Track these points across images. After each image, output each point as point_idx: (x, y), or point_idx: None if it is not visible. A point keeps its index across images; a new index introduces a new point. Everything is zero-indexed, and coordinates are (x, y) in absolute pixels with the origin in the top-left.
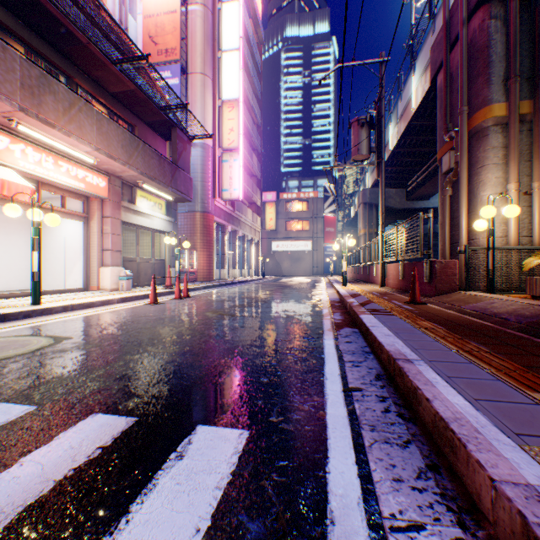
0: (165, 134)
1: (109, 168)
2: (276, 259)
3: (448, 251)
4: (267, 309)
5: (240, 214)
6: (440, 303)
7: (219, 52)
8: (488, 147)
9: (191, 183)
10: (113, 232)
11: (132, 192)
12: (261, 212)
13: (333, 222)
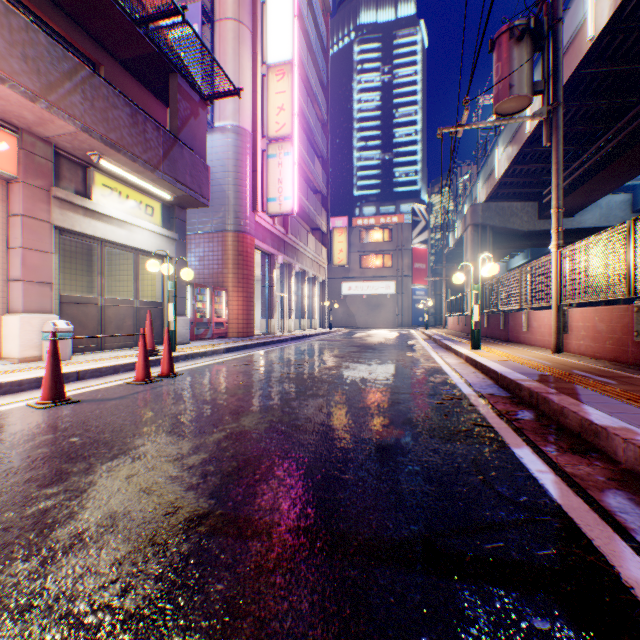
0: (162, 90)
1: (5, 109)
2: (347, 306)
3: None
4: (328, 443)
5: (297, 241)
6: None
7: None
8: None
9: (207, 174)
10: (29, 245)
11: (86, 177)
12: (327, 241)
13: (424, 256)
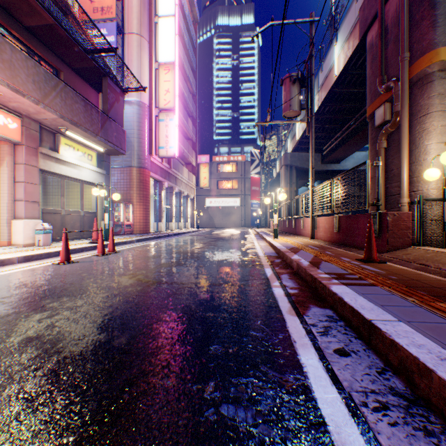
0: (96, 84)
1: (19, 106)
2: (209, 213)
3: (383, 203)
4: (199, 269)
5: (177, 172)
6: (404, 262)
7: (156, 18)
8: (433, 93)
9: (125, 136)
10: (27, 180)
11: (55, 139)
12: (196, 171)
13: (258, 182)
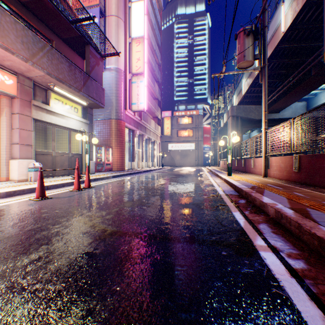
0: (81, 52)
1: (12, 65)
2: (171, 155)
3: None
4: (161, 211)
5: (146, 123)
6: None
7: (130, 4)
8: None
9: (103, 92)
10: (22, 127)
11: (47, 95)
12: (161, 123)
13: (209, 130)
